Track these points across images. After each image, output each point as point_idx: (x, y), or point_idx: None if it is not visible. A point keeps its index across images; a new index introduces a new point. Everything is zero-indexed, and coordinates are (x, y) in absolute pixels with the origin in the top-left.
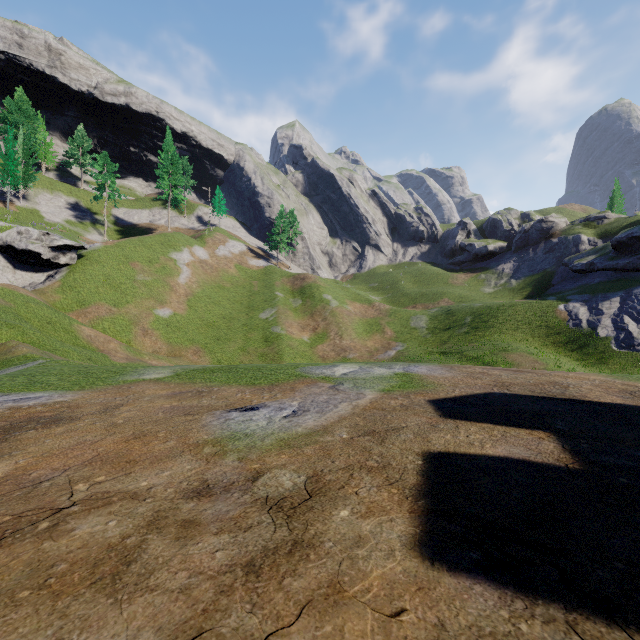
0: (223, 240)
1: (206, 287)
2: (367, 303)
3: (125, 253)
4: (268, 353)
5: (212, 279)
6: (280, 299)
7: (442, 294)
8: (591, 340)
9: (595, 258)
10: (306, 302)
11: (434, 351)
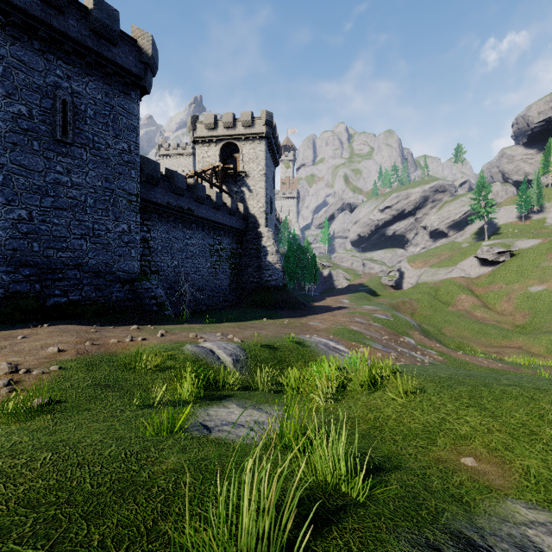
0: None
1: None
2: None
3: (550, 246)
4: None
5: None
6: None
7: None
8: None
9: None
10: None
11: None
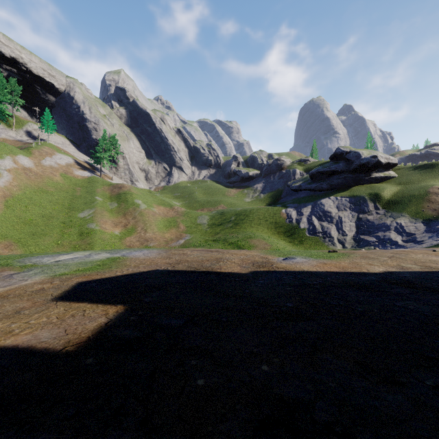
0: (50, 153)
1: (28, 190)
2: (169, 207)
3: None
4: (81, 245)
5: (35, 184)
6: (99, 202)
7: (220, 202)
8: (297, 230)
9: (302, 183)
10: (121, 205)
11: (209, 239)
